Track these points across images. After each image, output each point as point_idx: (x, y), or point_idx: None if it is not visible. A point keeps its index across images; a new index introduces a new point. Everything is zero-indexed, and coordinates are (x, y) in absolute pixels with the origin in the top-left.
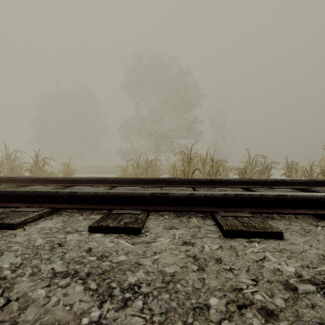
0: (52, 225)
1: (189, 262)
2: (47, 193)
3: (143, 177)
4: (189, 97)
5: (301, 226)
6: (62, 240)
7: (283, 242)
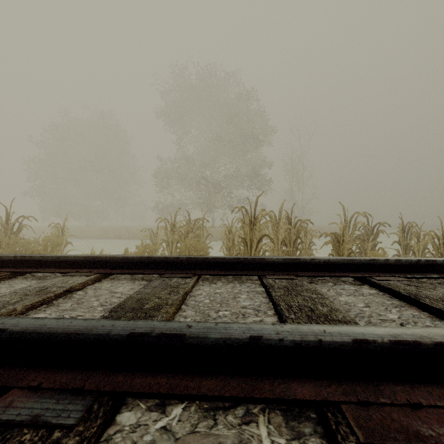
0: None
1: None
2: None
3: (164, 257)
4: (253, 129)
5: None
6: None
7: None
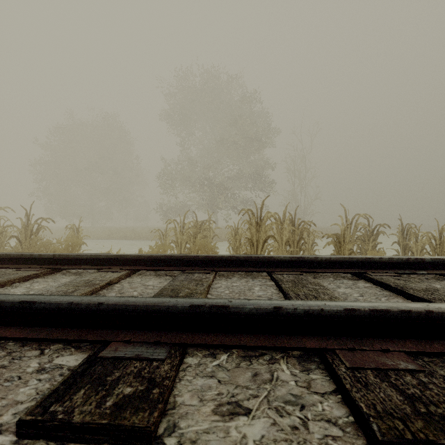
0: None
1: None
2: None
3: (185, 255)
4: (256, 131)
5: None
6: None
7: None
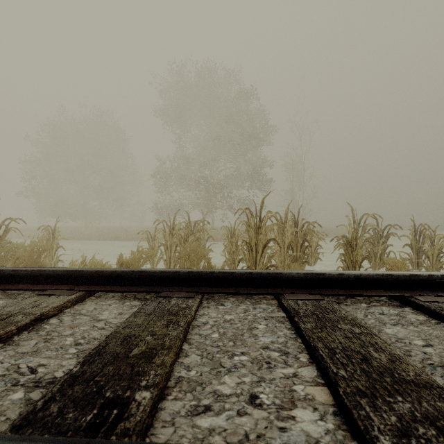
0: None
1: None
2: None
3: (161, 271)
4: (254, 128)
5: None
6: None
7: None
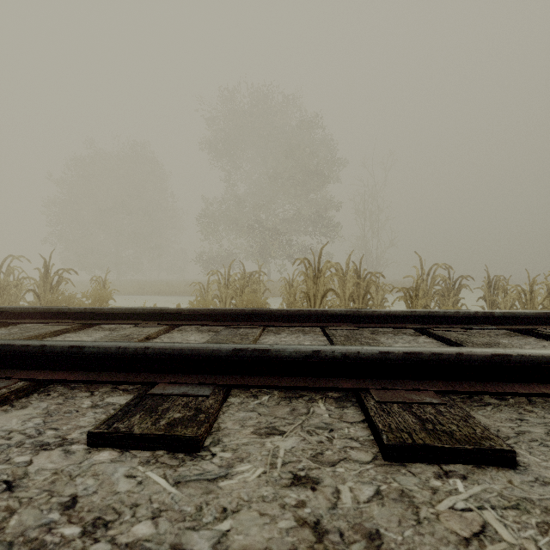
0: (18, 423)
1: (301, 545)
2: (24, 348)
3: (230, 309)
4: (317, 163)
5: (546, 426)
6: (18, 471)
7: (519, 477)
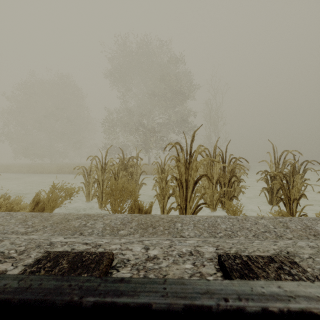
0: None
1: None
2: None
3: None
4: (181, 86)
5: None
6: None
7: None
